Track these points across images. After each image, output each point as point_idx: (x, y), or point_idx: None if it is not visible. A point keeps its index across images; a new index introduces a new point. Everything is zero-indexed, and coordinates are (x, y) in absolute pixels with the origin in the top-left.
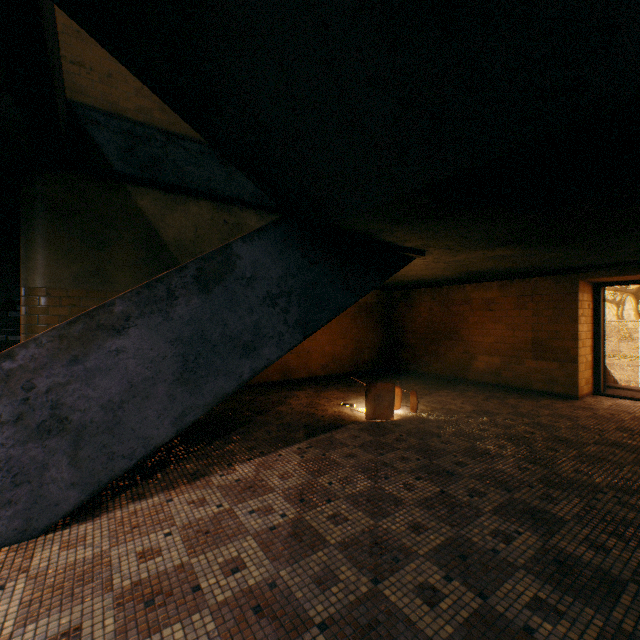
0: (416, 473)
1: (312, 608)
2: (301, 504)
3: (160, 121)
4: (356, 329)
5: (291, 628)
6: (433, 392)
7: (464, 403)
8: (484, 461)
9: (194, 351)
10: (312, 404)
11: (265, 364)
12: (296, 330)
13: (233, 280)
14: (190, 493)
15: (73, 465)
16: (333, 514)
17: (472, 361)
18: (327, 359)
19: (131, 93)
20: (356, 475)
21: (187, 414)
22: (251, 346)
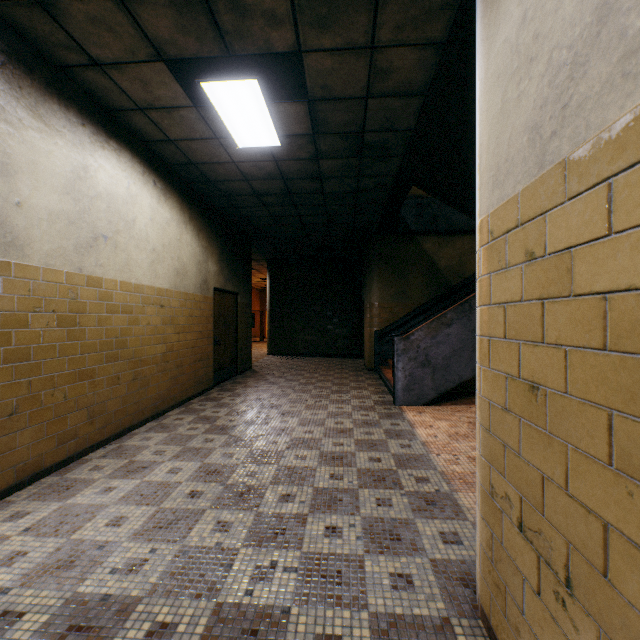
0: None
1: None
2: None
3: None
4: None
5: None
6: None
7: None
8: None
9: None
10: None
11: None
12: None
13: None
14: None
15: (432, 381)
16: None
17: None
18: None
19: None
20: None
21: None
22: None
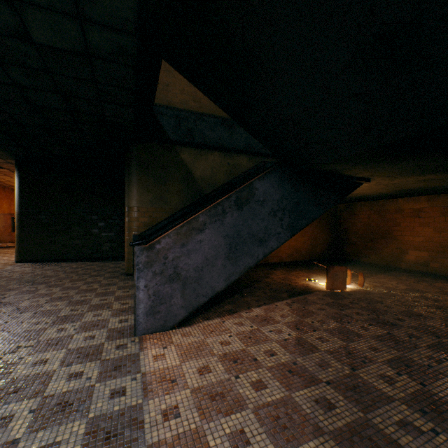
0: (368, 322)
1: (319, 375)
2: (298, 330)
3: (192, 107)
4: (311, 230)
5: (310, 381)
6: (372, 275)
7: (398, 284)
8: (418, 319)
9: (234, 242)
10: (286, 278)
11: (270, 250)
12: (287, 231)
13: (253, 202)
14: (232, 319)
15: (182, 297)
16: (319, 337)
17: (403, 254)
18: (291, 250)
19: (178, 93)
20: (328, 319)
21: (231, 276)
22: (263, 240)
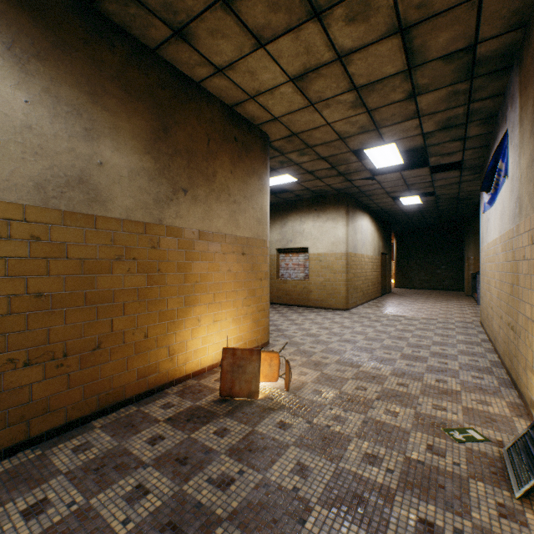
0: None
1: None
2: None
3: None
4: None
5: None
6: None
7: None
8: None
9: None
10: None
11: None
12: None
13: None
14: None
15: None
16: None
17: None
18: None
19: None
20: None
21: None
22: None
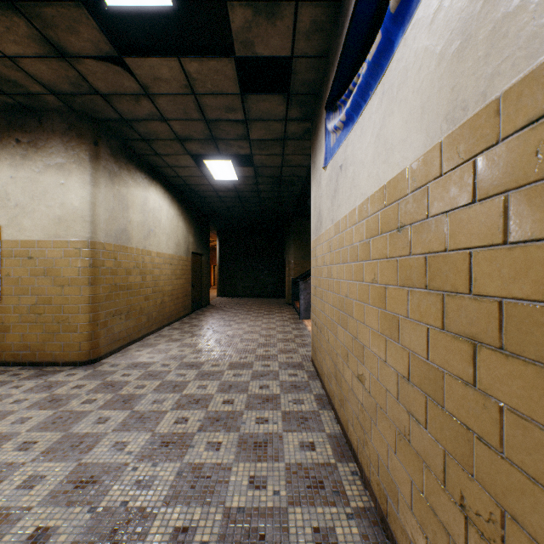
0: None
1: None
2: None
3: None
4: None
5: None
6: None
7: None
8: None
9: None
10: None
11: None
12: None
13: None
14: None
15: None
16: None
17: None
18: None
19: None
20: None
21: None
22: None
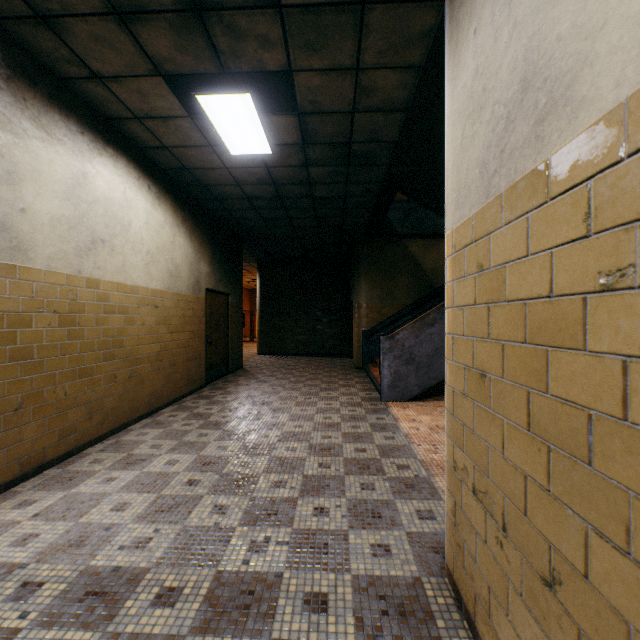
0: None
1: None
2: None
3: None
4: None
5: None
6: None
7: None
8: None
9: None
10: None
11: None
12: None
13: None
14: None
15: (416, 378)
16: None
17: None
18: None
19: None
20: None
21: None
22: None
